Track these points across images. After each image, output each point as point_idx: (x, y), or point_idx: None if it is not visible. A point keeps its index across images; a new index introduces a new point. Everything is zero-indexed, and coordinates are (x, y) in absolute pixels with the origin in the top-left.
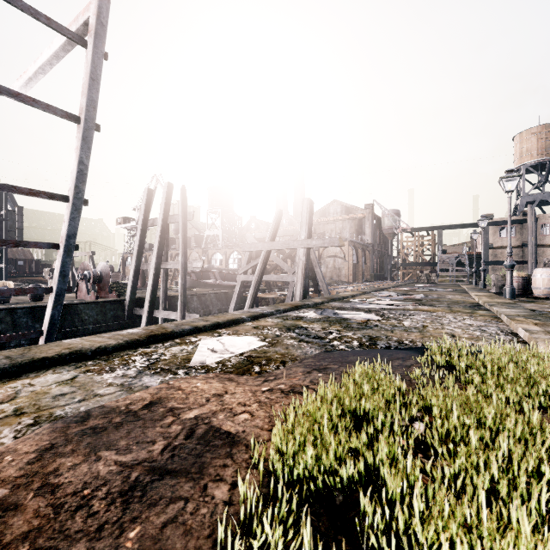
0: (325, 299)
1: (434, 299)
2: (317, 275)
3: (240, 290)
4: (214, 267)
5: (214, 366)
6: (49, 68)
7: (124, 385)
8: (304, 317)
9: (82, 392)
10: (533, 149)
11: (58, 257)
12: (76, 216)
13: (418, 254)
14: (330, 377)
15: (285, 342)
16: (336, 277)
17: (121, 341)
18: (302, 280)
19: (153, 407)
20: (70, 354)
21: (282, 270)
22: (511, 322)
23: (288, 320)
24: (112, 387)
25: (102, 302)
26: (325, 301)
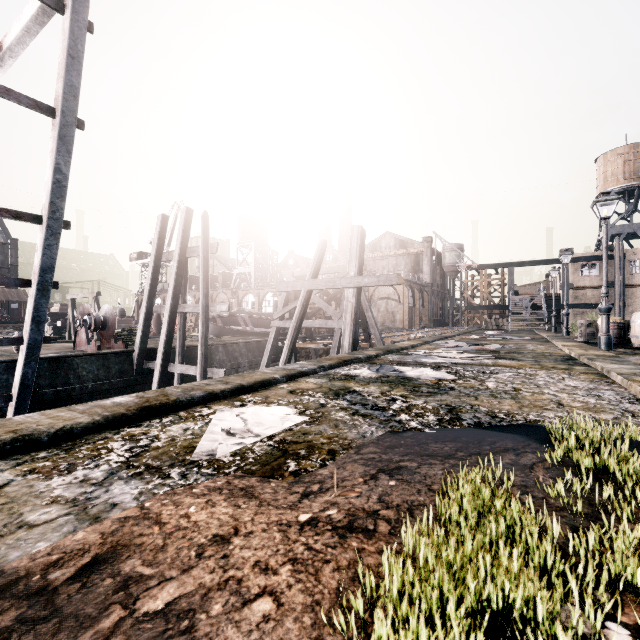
0: (380, 351)
1: (513, 350)
2: (368, 320)
3: (275, 338)
4: (245, 311)
5: (228, 460)
6: (20, 49)
7: (77, 501)
8: (356, 376)
9: (2, 518)
10: (619, 173)
11: (29, 297)
12: (53, 244)
13: (486, 296)
14: (425, 516)
15: (333, 416)
16: (389, 322)
17: (98, 418)
18: (351, 327)
19: (93, 576)
20: (13, 441)
21: (325, 314)
22: (632, 384)
23: (335, 380)
24: (56, 505)
25: (105, 354)
26: (380, 353)
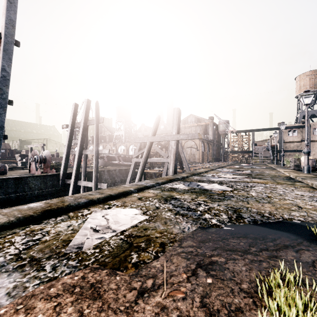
0: (189, 174)
1: (259, 174)
2: (182, 158)
3: (134, 167)
4: (119, 154)
5: (90, 253)
6: None
7: None
8: (176, 188)
9: None
10: (307, 85)
11: None
12: (2, 113)
13: (240, 146)
14: None
15: (164, 215)
16: (192, 159)
17: (12, 218)
18: (173, 161)
19: None
20: None
21: (160, 155)
22: None
23: (165, 191)
24: None
25: (44, 176)
26: (189, 175)
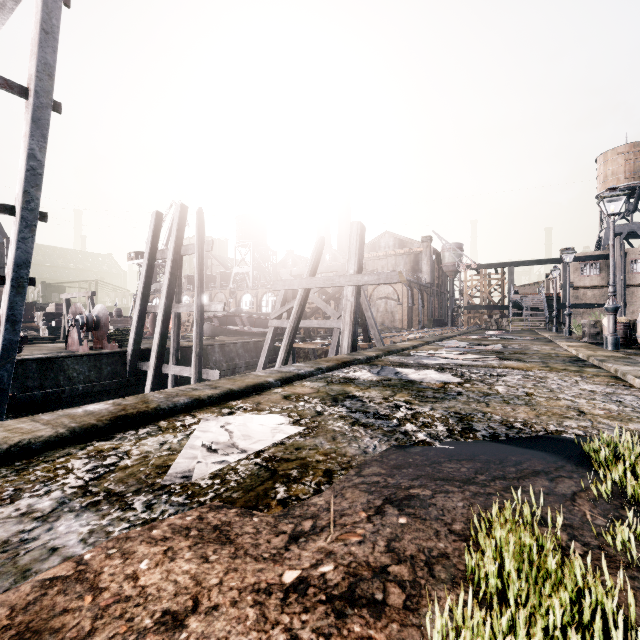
0: (380, 352)
1: (518, 351)
2: (368, 320)
3: (272, 338)
4: (243, 311)
5: (205, 485)
6: None
7: (7, 545)
8: (356, 379)
9: None
10: (619, 172)
11: (3, 295)
12: (29, 236)
13: (486, 296)
14: (460, 601)
15: (331, 426)
16: (388, 322)
17: (62, 430)
18: (350, 327)
19: None
20: None
21: (324, 314)
22: None
23: (333, 383)
24: None
25: (97, 355)
26: (380, 354)
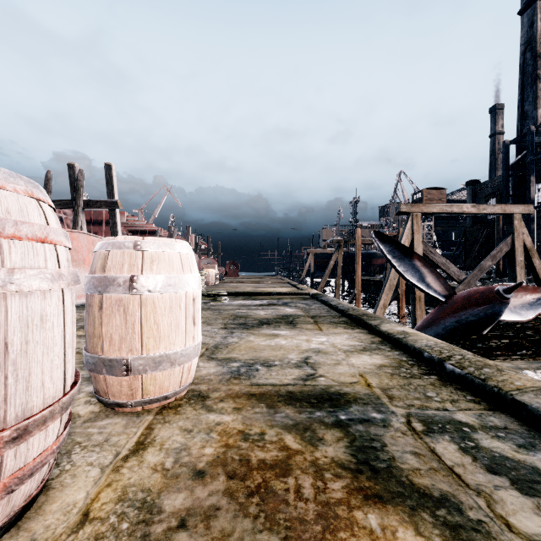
0: None
1: None
2: None
3: None
4: None
5: None
6: None
7: None
8: None
9: None
10: None
11: None
12: None
13: None
14: None
15: None
16: None
17: None
18: None
19: None
20: None
21: None
22: None
23: None
24: None
25: None
26: None
